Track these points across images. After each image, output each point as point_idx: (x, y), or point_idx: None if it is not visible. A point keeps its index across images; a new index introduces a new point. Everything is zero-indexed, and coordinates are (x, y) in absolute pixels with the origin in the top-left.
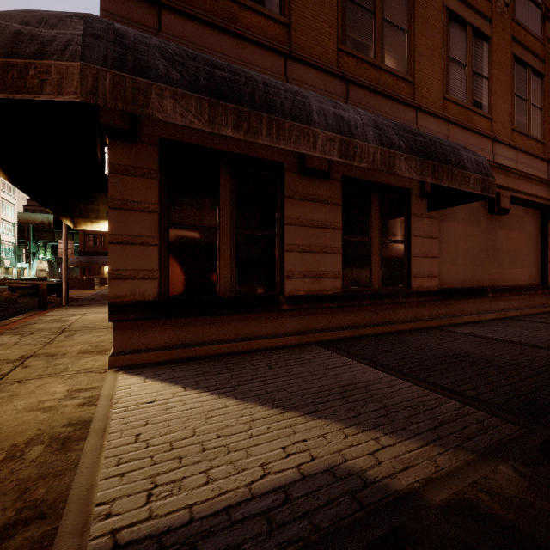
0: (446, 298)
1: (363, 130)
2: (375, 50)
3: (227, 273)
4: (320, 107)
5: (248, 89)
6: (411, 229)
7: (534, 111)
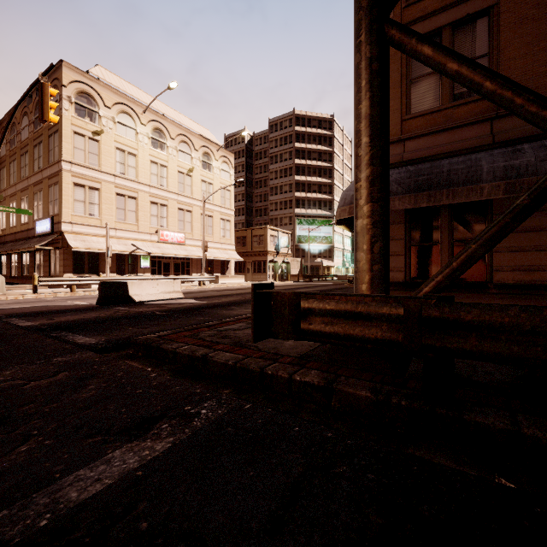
0: None
1: (535, 167)
2: None
3: None
4: (491, 167)
5: (436, 180)
6: None
7: None
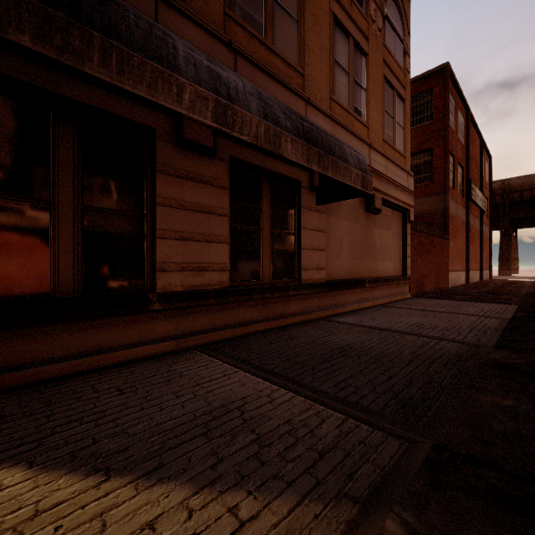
0: (332, 289)
1: (246, 97)
2: (266, 29)
3: (67, 265)
4: (190, 55)
5: None
6: (301, 221)
7: (399, 128)
